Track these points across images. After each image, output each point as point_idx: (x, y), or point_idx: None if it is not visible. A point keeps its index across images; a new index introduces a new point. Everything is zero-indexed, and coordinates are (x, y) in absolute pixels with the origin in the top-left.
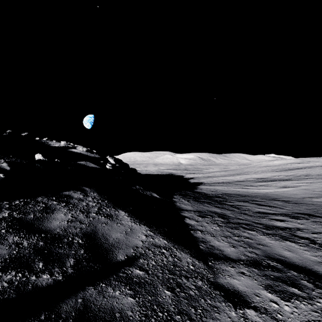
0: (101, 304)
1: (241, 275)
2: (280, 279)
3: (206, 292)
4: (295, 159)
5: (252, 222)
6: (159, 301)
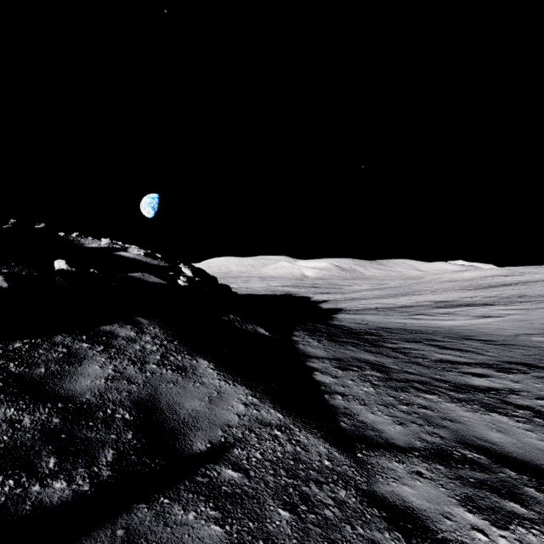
0: (160, 539)
1: (416, 478)
2: (488, 486)
3: (354, 511)
4: (498, 269)
5: (430, 379)
6: (268, 531)
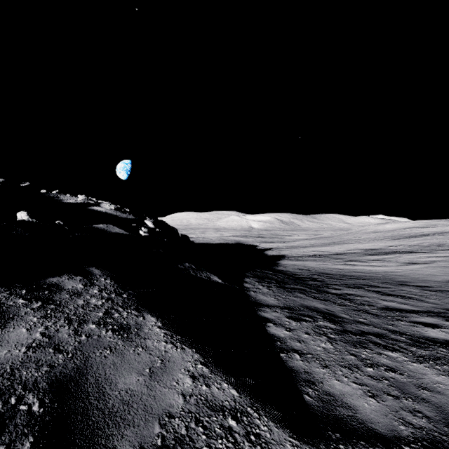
0: None
1: None
2: None
3: None
4: (415, 222)
5: (385, 330)
6: None
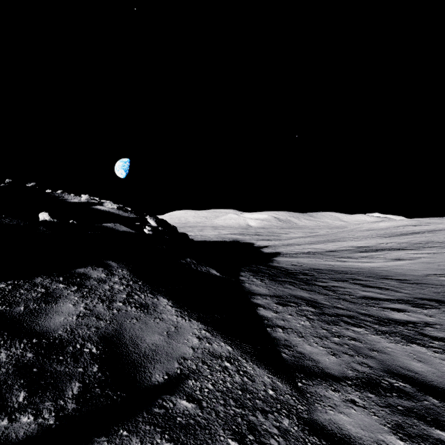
0: None
1: (350, 406)
2: (415, 414)
3: (297, 439)
4: (408, 220)
5: (357, 313)
6: None
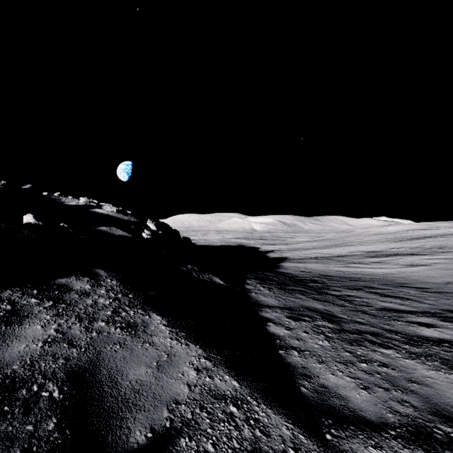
0: None
1: None
2: None
3: None
4: (418, 224)
5: (381, 329)
6: None
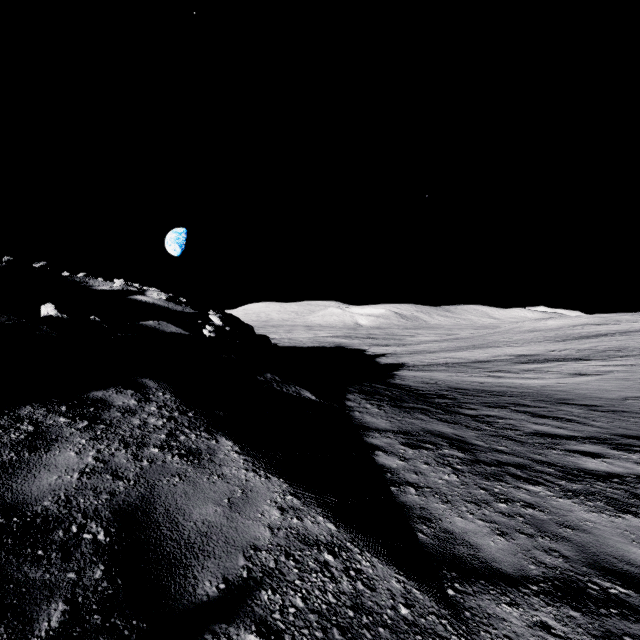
0: None
1: (542, 637)
2: None
3: None
4: (589, 317)
5: (529, 460)
6: None
